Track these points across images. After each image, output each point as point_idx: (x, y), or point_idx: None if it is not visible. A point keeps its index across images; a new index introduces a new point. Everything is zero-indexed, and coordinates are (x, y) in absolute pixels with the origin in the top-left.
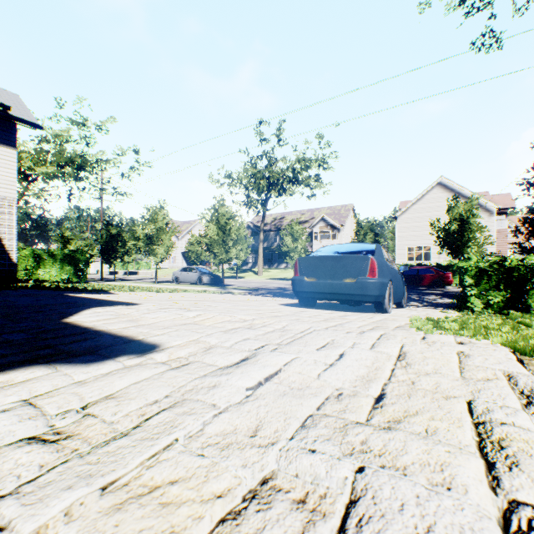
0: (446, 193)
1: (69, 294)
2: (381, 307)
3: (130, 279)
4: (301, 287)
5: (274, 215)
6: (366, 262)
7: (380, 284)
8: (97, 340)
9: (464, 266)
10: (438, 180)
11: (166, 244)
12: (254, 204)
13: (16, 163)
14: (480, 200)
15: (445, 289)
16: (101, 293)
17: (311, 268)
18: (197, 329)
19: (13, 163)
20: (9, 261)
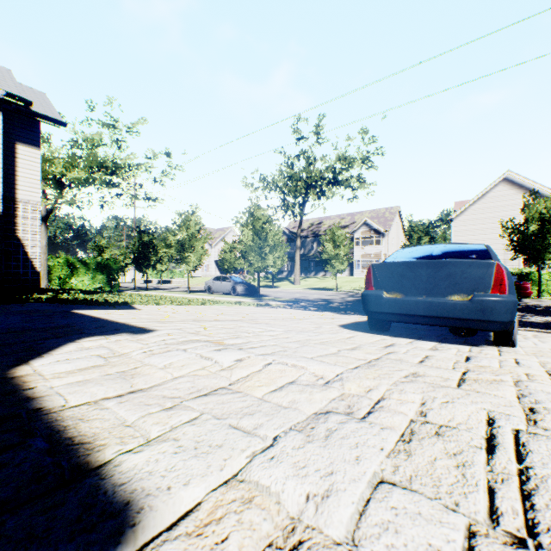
0: (514, 190)
1: (78, 310)
2: (508, 338)
3: (163, 288)
4: (378, 306)
5: (311, 220)
6: (488, 270)
7: (512, 304)
8: (3, 460)
9: (543, 275)
10: (503, 175)
11: (198, 252)
12: (290, 208)
13: (39, 164)
14: None
15: (522, 302)
16: (119, 307)
17: (393, 278)
18: (239, 417)
19: (37, 164)
20: (32, 270)
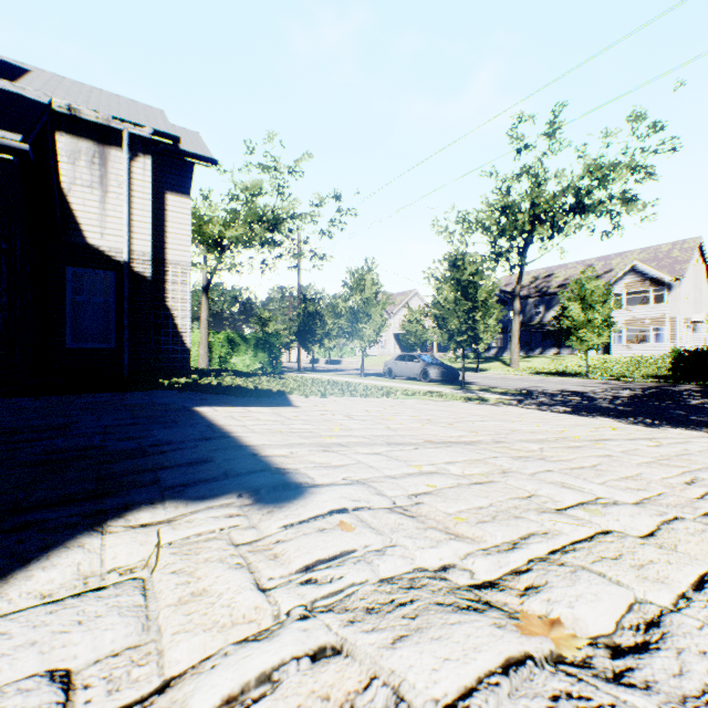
0: None
1: (205, 406)
2: None
3: (331, 369)
4: None
5: (534, 273)
6: None
7: None
8: None
9: None
10: None
11: (375, 322)
12: (504, 255)
13: (189, 215)
14: None
15: None
16: (268, 401)
17: None
18: None
19: (187, 216)
20: (182, 346)
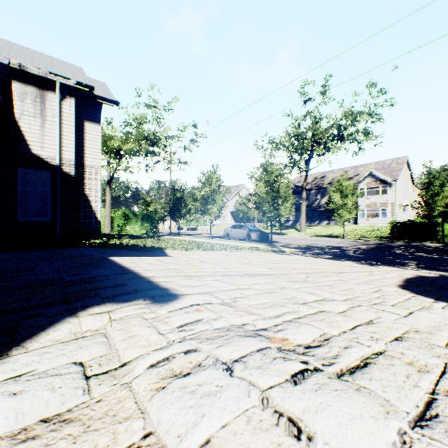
0: None
1: (115, 256)
2: None
3: (191, 234)
4: None
5: (314, 175)
6: None
7: None
8: None
9: None
10: None
11: (218, 204)
12: (296, 164)
13: (100, 136)
14: None
15: None
16: (153, 253)
17: None
18: None
19: (98, 136)
20: (95, 219)
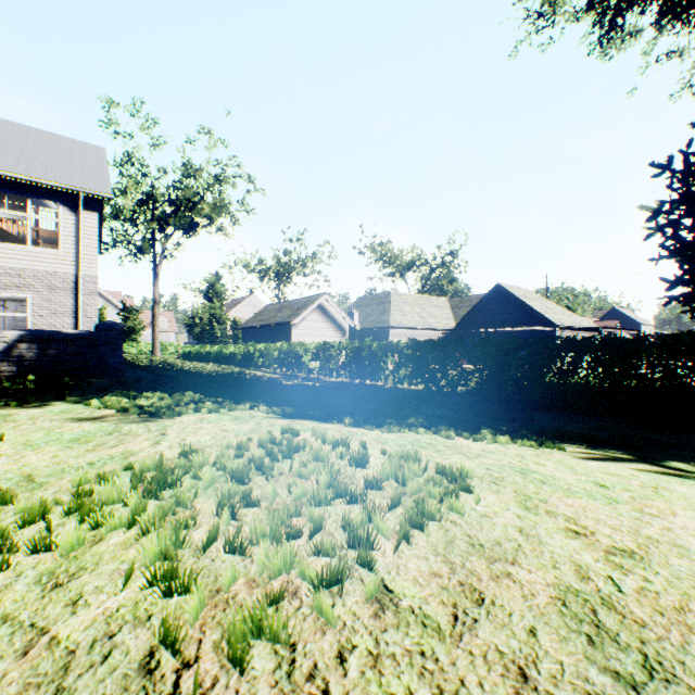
0: None
1: None
2: None
3: None
4: None
5: None
6: None
7: None
8: None
9: None
10: None
11: None
12: None
13: None
14: (115, 301)
15: None
16: None
17: None
18: None
19: None
20: None
